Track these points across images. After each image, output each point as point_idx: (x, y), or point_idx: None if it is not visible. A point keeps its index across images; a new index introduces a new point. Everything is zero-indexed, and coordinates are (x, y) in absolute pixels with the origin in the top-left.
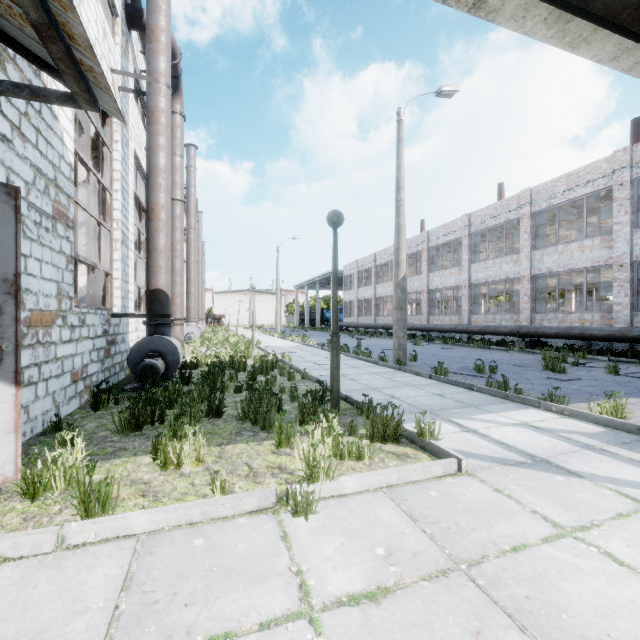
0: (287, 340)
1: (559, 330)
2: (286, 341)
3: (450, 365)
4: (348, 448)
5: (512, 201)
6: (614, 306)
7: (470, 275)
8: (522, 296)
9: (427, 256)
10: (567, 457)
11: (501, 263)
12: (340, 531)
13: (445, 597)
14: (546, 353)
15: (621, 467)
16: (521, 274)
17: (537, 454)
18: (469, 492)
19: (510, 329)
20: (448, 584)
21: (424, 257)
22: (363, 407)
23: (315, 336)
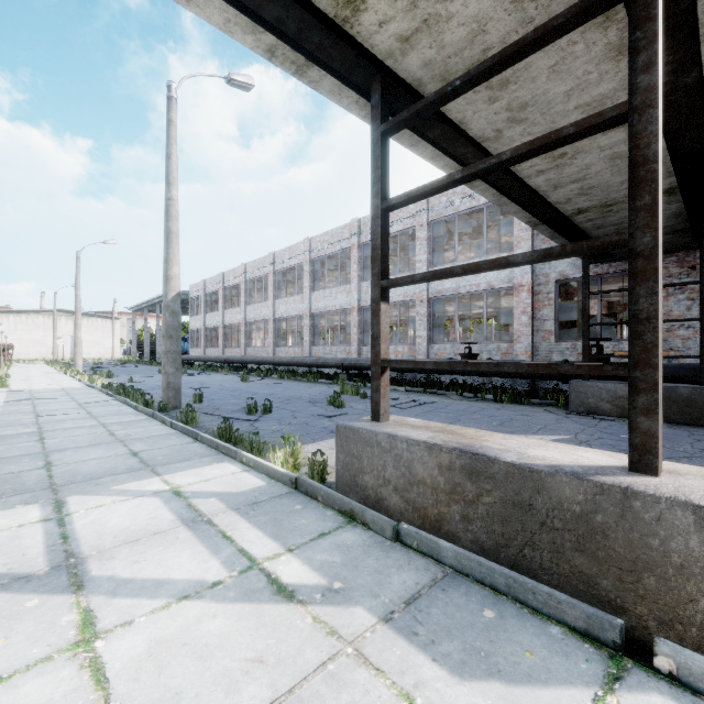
0: (75, 380)
1: None
2: (71, 381)
3: (237, 405)
4: None
5: (345, 230)
6: (417, 339)
7: (311, 304)
8: (353, 327)
9: (273, 280)
10: (128, 547)
11: (337, 293)
12: None
13: None
14: (344, 386)
15: (181, 552)
16: (352, 305)
17: (87, 550)
18: None
19: (336, 361)
20: None
21: (270, 281)
22: None
23: (135, 373)
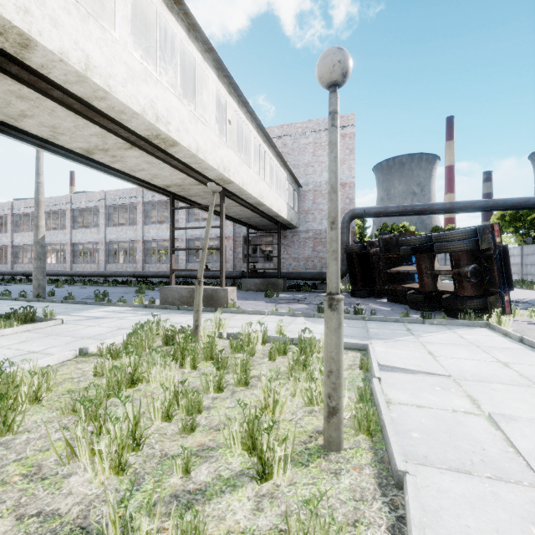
0: None
1: (154, 273)
2: None
3: (81, 296)
4: (4, 325)
5: (133, 191)
6: (180, 260)
7: (106, 235)
8: (139, 252)
9: (71, 215)
10: (110, 315)
11: (127, 230)
12: (6, 339)
13: (46, 338)
14: (141, 285)
15: (126, 314)
16: (138, 239)
17: (100, 316)
18: (64, 326)
19: (130, 273)
20: (48, 337)
21: (68, 216)
22: (10, 315)
23: None
